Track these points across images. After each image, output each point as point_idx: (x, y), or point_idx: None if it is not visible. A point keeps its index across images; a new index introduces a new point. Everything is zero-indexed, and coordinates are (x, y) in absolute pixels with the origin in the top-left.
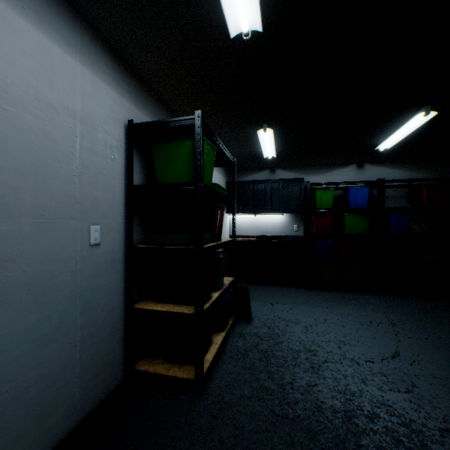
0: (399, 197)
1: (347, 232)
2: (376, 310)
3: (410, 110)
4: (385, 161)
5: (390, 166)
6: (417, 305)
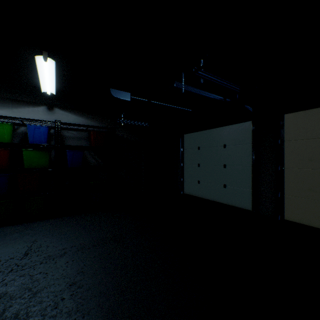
0: (83, 138)
1: (27, 166)
2: (29, 240)
3: (34, 51)
4: (72, 109)
5: (76, 114)
6: (77, 222)
